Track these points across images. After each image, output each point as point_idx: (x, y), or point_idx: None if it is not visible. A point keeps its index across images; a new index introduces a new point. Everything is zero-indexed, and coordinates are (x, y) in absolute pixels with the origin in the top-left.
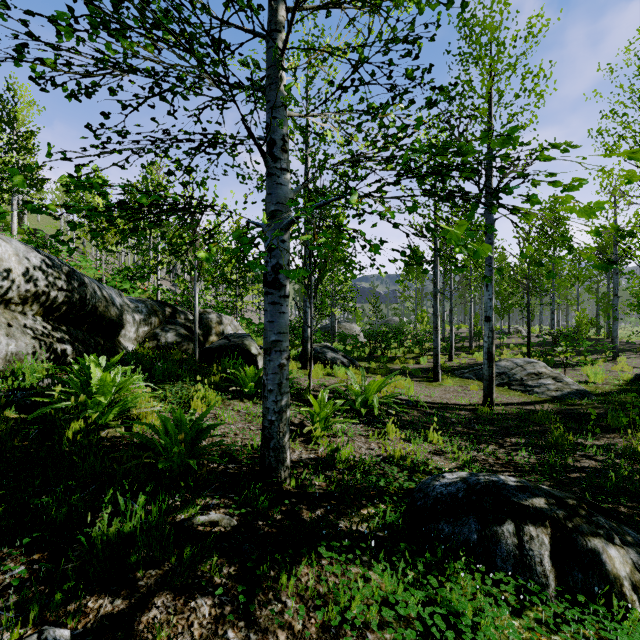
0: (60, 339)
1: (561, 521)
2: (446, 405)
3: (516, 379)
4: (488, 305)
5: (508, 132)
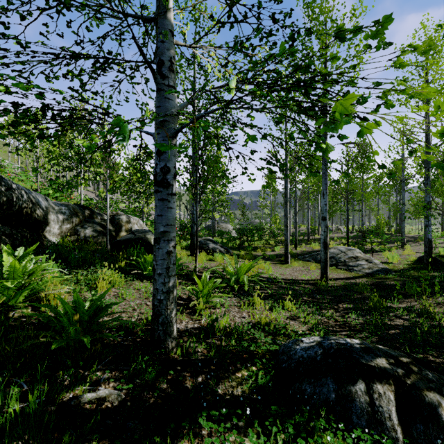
0: None
1: (401, 378)
2: (295, 281)
3: (341, 261)
4: (324, 209)
5: (382, 21)
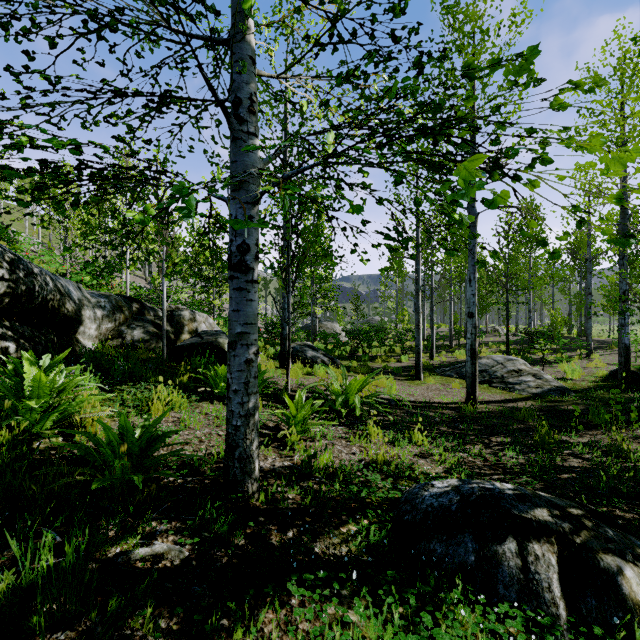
0: (1, 335)
1: (568, 536)
2: (429, 404)
3: (497, 376)
4: (471, 301)
5: (526, 54)
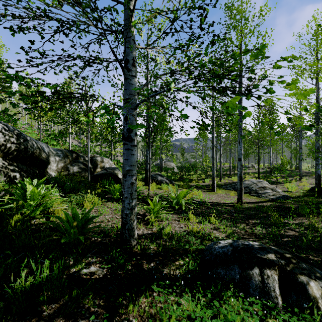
0: (12, 170)
1: (283, 266)
2: (219, 203)
3: (253, 190)
4: (240, 152)
5: (260, 48)
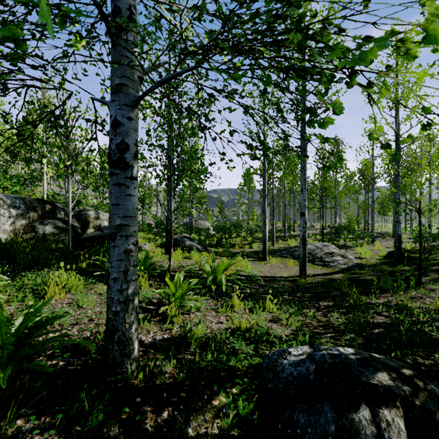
0: None
1: (409, 398)
2: (274, 278)
3: (317, 257)
4: (303, 204)
5: None
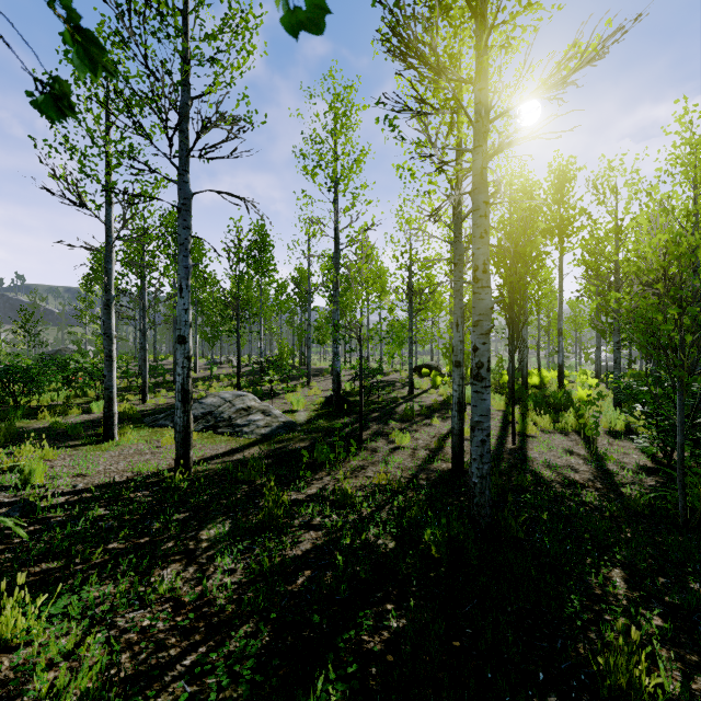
0: None
1: None
2: (111, 487)
3: (224, 419)
4: (183, 319)
5: None
